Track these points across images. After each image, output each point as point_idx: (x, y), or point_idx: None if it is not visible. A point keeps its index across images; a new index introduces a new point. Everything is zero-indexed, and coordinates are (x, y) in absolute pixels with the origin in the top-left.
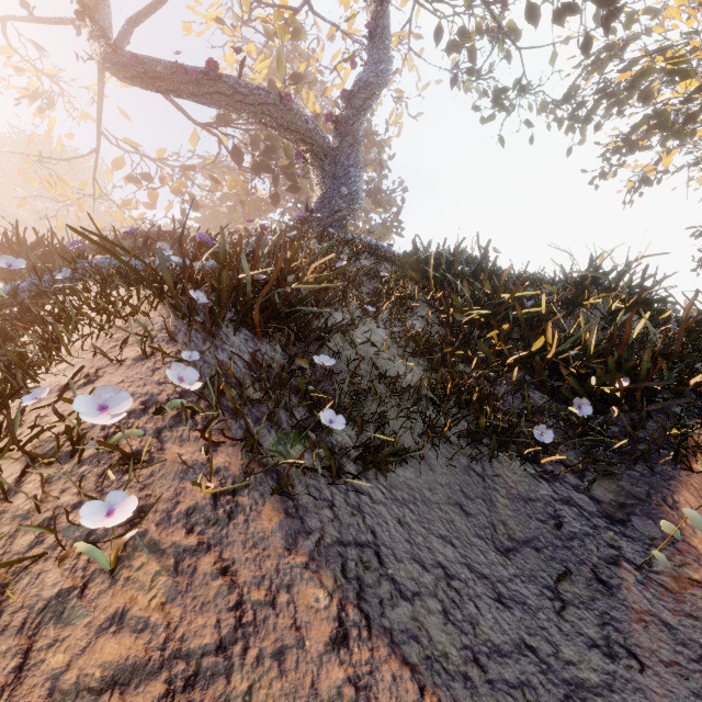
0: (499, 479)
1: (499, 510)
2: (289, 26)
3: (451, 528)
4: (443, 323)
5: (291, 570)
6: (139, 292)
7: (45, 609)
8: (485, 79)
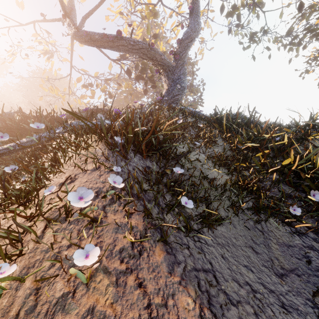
0: (271, 234)
1: (273, 251)
2: (151, 13)
3: (249, 260)
4: (232, 149)
5: (172, 285)
6: (92, 137)
7: (56, 303)
8: (245, 28)
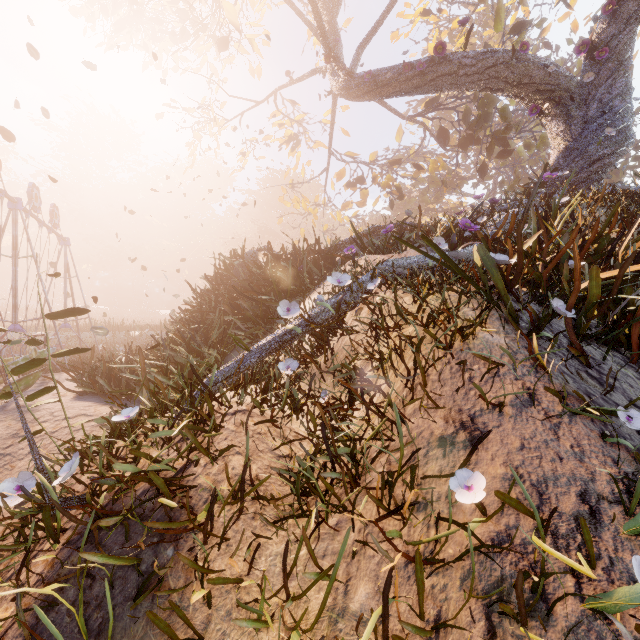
0: None
1: None
2: None
3: None
4: None
5: None
6: (460, 301)
7: None
8: None
